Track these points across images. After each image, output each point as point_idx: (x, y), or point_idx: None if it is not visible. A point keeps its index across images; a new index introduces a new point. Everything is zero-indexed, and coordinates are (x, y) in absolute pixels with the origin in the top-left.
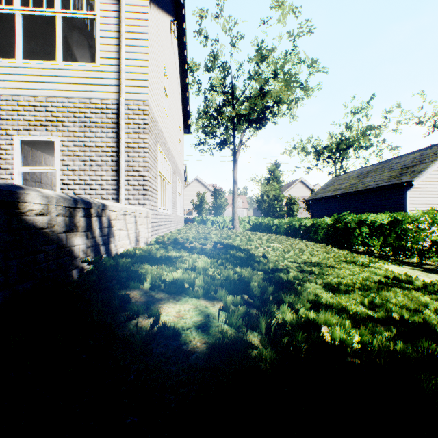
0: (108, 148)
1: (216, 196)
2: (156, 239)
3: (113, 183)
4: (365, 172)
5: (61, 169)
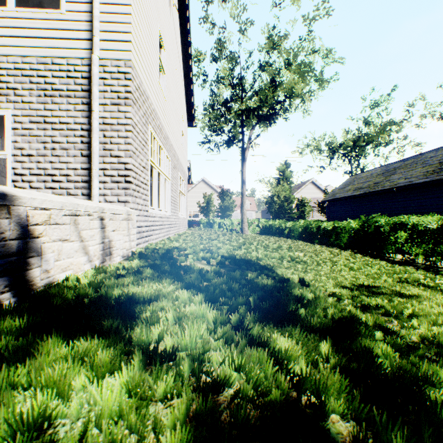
0: (77, 126)
1: (223, 197)
2: (140, 251)
3: (83, 173)
4: (392, 168)
5: (12, 154)
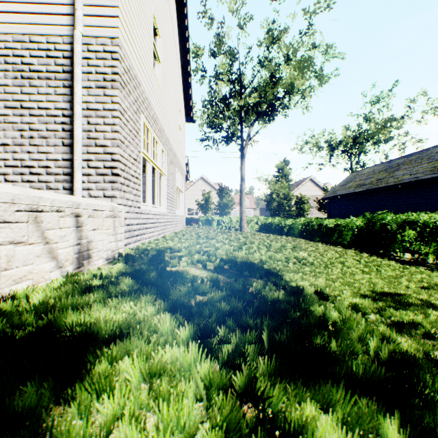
0: (57, 111)
1: (222, 194)
2: (128, 252)
3: (65, 165)
4: (395, 164)
5: None
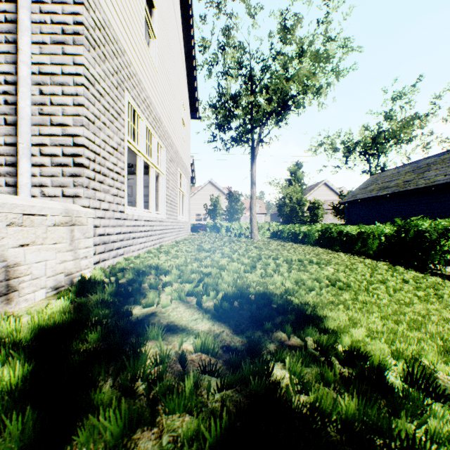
0: None
1: (231, 199)
2: (91, 276)
3: (8, 151)
4: (424, 164)
5: None
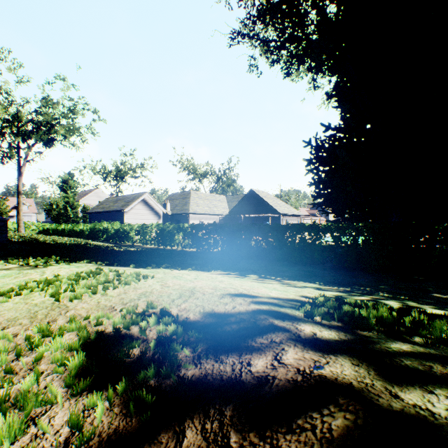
0: None
1: None
2: None
3: None
4: (119, 199)
5: None
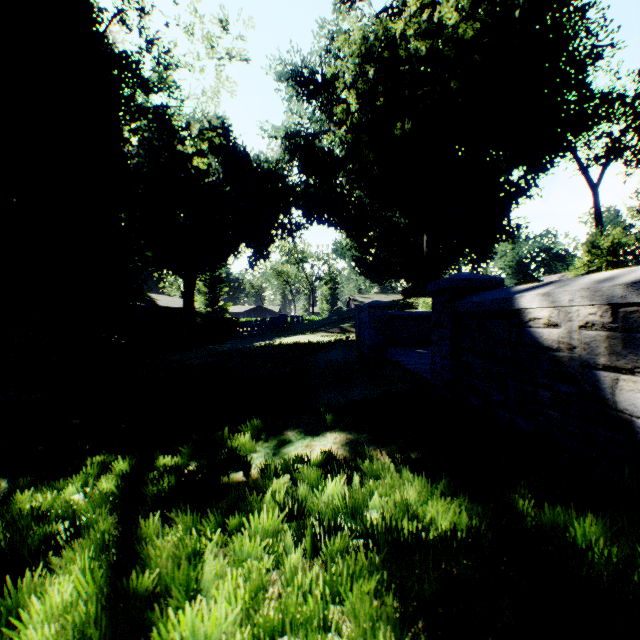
0: None
1: None
2: None
3: None
4: None
5: None
